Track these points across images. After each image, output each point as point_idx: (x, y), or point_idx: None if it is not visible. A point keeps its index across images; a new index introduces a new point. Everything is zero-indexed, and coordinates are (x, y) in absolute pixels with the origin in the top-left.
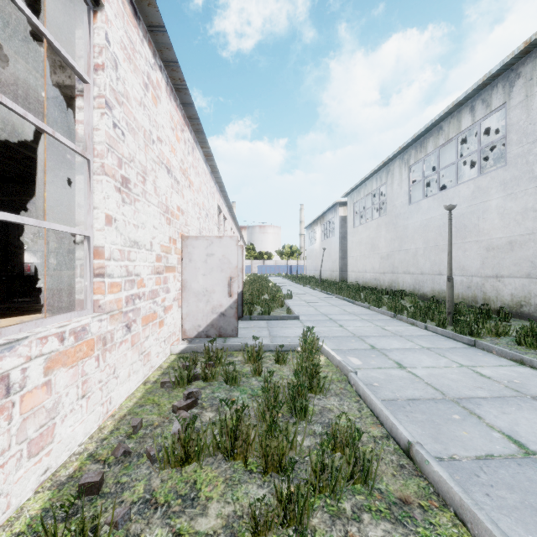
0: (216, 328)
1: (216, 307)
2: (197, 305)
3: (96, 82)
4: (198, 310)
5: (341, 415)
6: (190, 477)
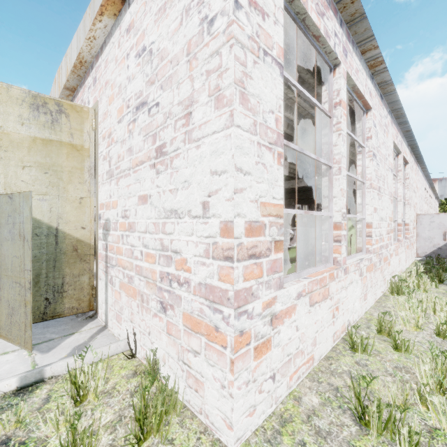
0: (436, 254)
1: (435, 245)
2: (424, 243)
3: (406, 182)
4: (425, 245)
5: None
6: (444, 273)
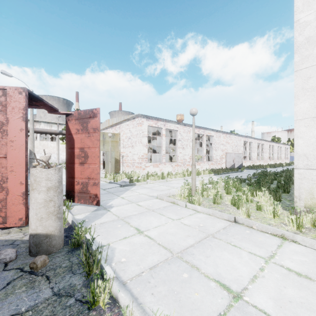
0: (231, 167)
1: (231, 164)
2: (228, 164)
3: (213, 142)
4: (228, 164)
5: (230, 169)
6: None
